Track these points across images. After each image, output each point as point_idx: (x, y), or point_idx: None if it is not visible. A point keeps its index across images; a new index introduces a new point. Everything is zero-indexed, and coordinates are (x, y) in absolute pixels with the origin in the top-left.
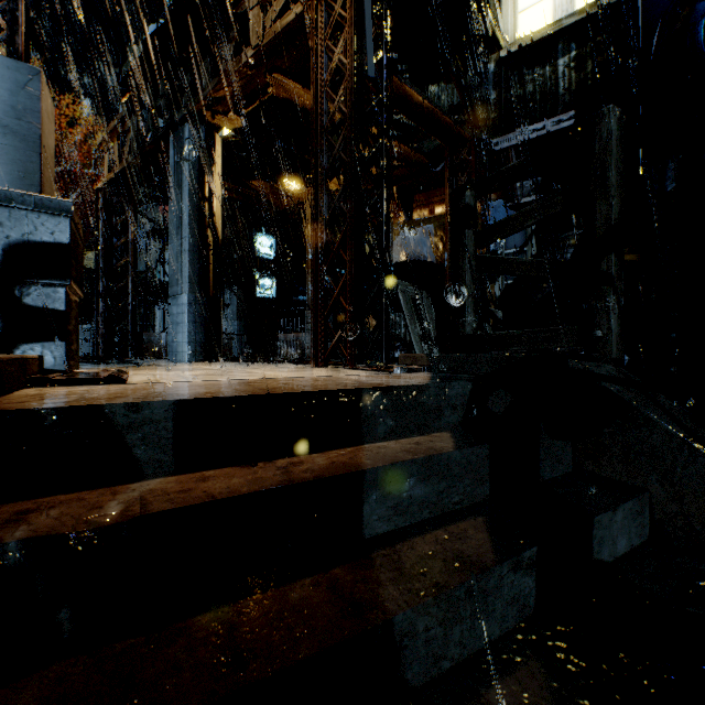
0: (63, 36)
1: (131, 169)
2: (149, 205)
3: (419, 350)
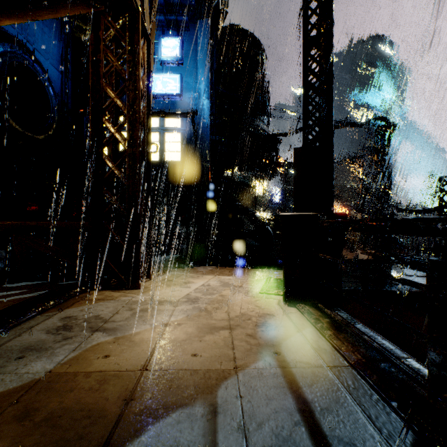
0: None
1: None
2: None
3: None
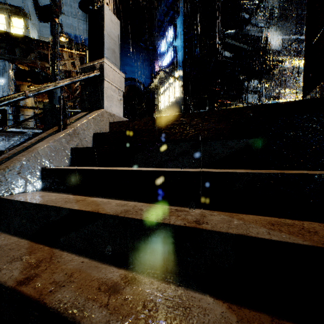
0: None
1: None
2: None
3: None
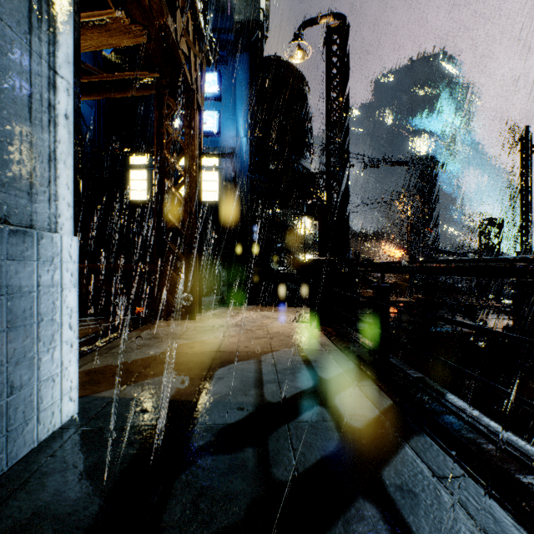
0: None
1: None
2: None
3: None
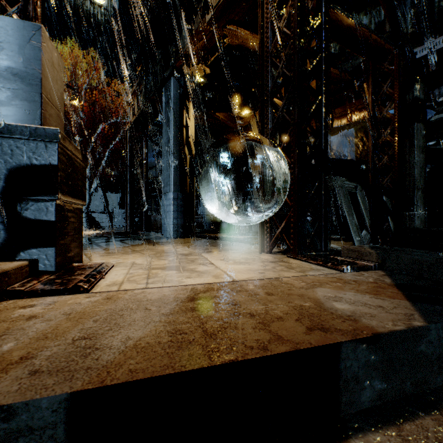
0: (117, 49)
1: (143, 114)
2: (159, 137)
3: (356, 239)
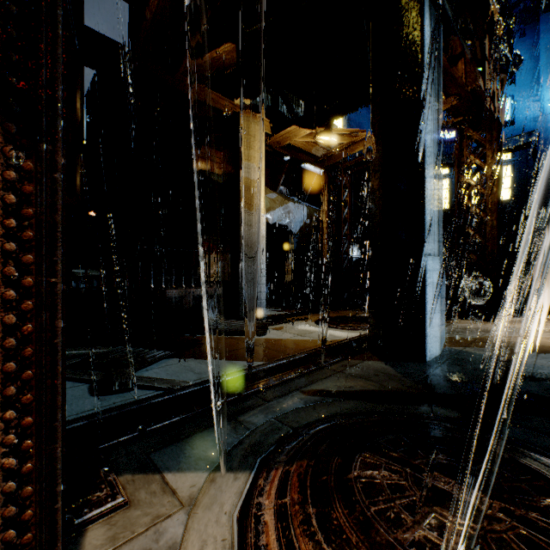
0: None
1: None
2: None
3: None
